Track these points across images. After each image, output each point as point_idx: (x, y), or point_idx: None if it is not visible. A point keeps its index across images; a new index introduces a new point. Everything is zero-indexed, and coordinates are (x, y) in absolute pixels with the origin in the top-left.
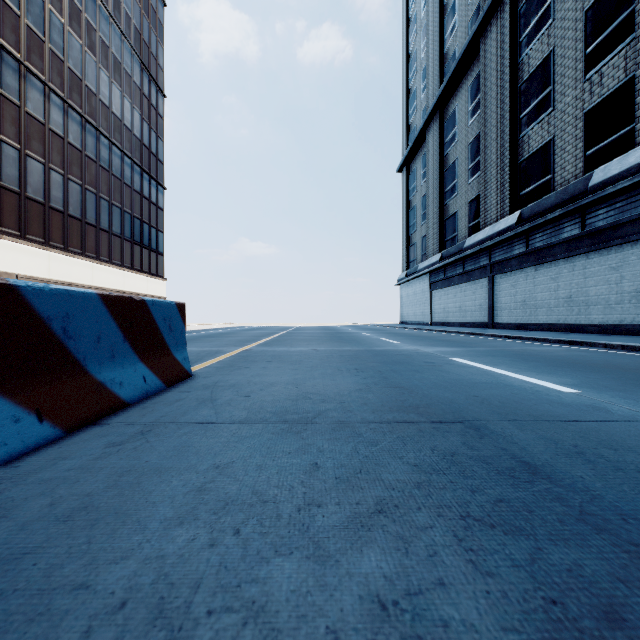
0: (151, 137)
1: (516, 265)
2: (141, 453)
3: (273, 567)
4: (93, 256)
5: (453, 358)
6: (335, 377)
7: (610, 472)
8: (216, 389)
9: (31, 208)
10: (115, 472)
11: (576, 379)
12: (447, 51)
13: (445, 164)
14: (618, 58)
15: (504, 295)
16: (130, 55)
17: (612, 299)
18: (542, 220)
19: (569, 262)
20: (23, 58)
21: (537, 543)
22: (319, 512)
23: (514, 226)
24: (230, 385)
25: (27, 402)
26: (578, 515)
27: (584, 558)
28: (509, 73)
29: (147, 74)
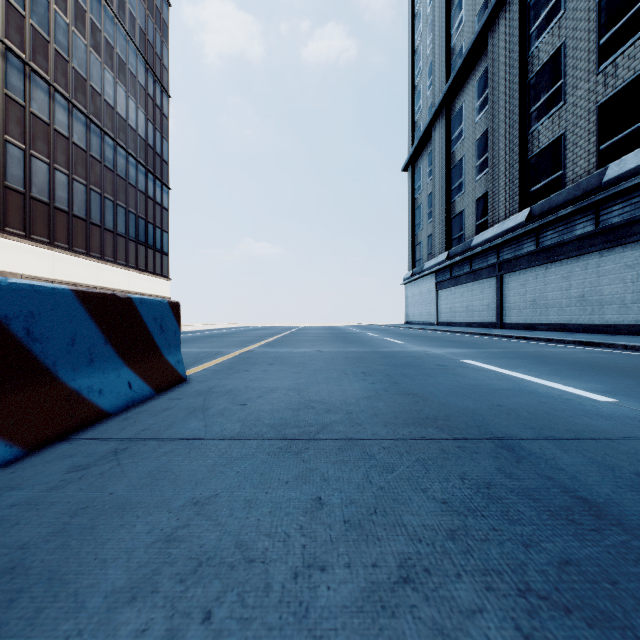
0: (156, 137)
1: (526, 264)
2: (107, 481)
3: None
4: (98, 256)
5: (466, 360)
6: (341, 382)
7: None
8: (210, 396)
9: (36, 208)
10: (68, 510)
11: (607, 385)
12: (454, 47)
13: (452, 161)
14: (634, 48)
15: (513, 294)
16: (135, 55)
17: (628, 298)
18: (553, 217)
19: (582, 260)
20: (28, 58)
21: None
22: (323, 580)
23: (524, 224)
24: (226, 391)
25: None
26: None
27: None
28: (518, 67)
29: (152, 74)
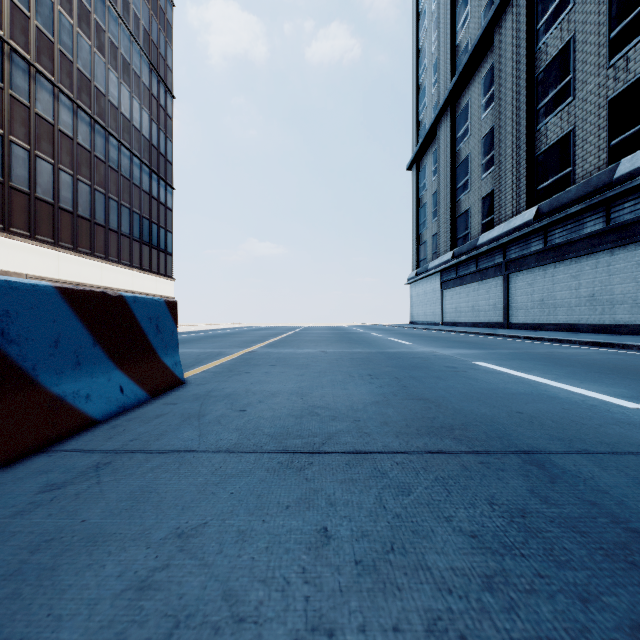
0: (160, 137)
1: (533, 262)
2: (81, 504)
3: None
4: (102, 256)
5: (476, 362)
6: (346, 385)
7: None
8: (207, 400)
9: (41, 208)
10: (29, 543)
11: (631, 389)
12: (459, 43)
13: (457, 160)
14: None
15: (520, 294)
16: (139, 56)
17: None
18: (562, 215)
19: (592, 259)
20: (33, 59)
21: None
22: None
23: (531, 222)
24: (225, 395)
25: None
26: None
27: None
28: (525, 62)
29: (156, 75)
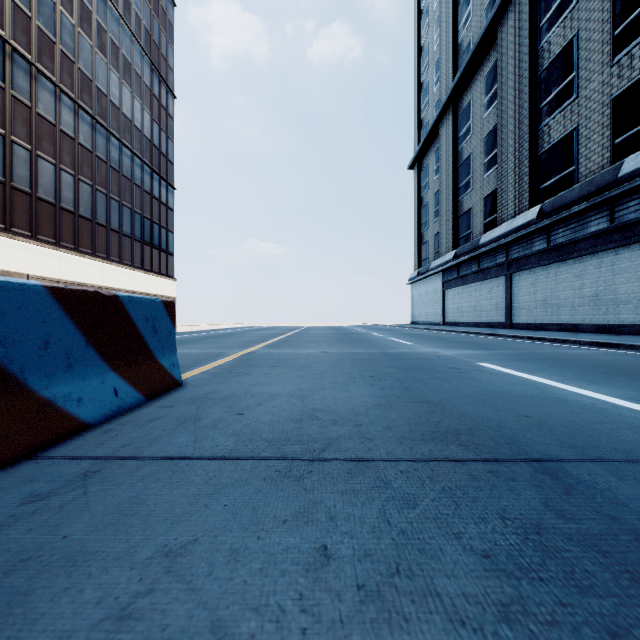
0: (161, 138)
1: (536, 262)
2: (65, 518)
3: None
4: (103, 256)
5: (480, 363)
6: (348, 387)
7: None
8: (205, 403)
9: (42, 209)
10: (4, 562)
11: None
12: (461, 42)
13: (459, 159)
14: None
15: (523, 294)
16: (140, 56)
17: None
18: (565, 214)
19: (595, 258)
20: (34, 59)
21: None
22: None
23: (534, 221)
24: (223, 397)
25: None
26: None
27: None
28: (528, 61)
29: (157, 75)
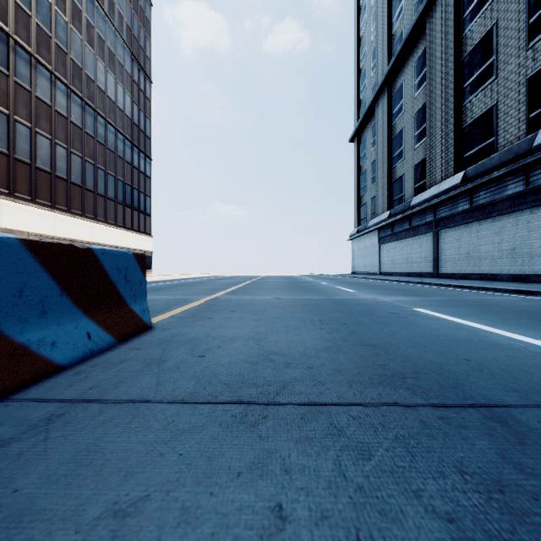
0: (140, 117)
1: (460, 221)
2: (20, 467)
3: None
4: (91, 217)
5: (415, 308)
6: (299, 330)
7: None
8: (170, 345)
9: (40, 177)
10: None
11: None
12: (394, 33)
13: (393, 133)
14: None
15: (448, 248)
16: (122, 48)
17: None
18: (486, 179)
19: (513, 217)
20: (33, 51)
21: None
22: None
23: (458, 185)
24: (187, 340)
25: None
26: None
27: None
28: (453, 47)
29: (137, 64)
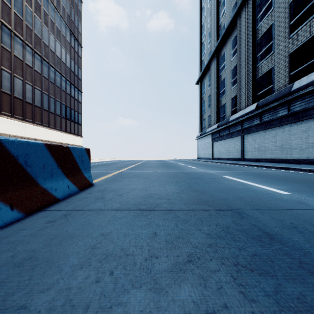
0: (75, 67)
1: (255, 129)
2: (63, 226)
3: (130, 295)
4: (47, 125)
5: (224, 176)
6: (165, 186)
7: (312, 238)
8: (105, 192)
9: (16, 102)
10: (49, 237)
11: (288, 187)
12: (220, 24)
13: (219, 80)
14: (306, 26)
15: (249, 144)
16: (65, 27)
17: (303, 146)
18: (268, 107)
19: (281, 128)
20: (12, 28)
21: (278, 281)
22: (157, 261)
23: (254, 110)
24: (112, 190)
25: (5, 199)
26: (298, 264)
27: (305, 290)
28: (251, 34)
29: (73, 36)
